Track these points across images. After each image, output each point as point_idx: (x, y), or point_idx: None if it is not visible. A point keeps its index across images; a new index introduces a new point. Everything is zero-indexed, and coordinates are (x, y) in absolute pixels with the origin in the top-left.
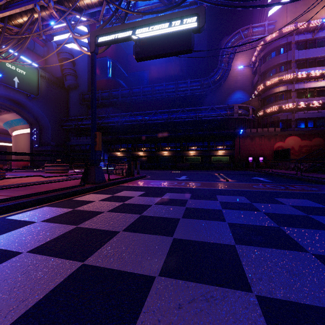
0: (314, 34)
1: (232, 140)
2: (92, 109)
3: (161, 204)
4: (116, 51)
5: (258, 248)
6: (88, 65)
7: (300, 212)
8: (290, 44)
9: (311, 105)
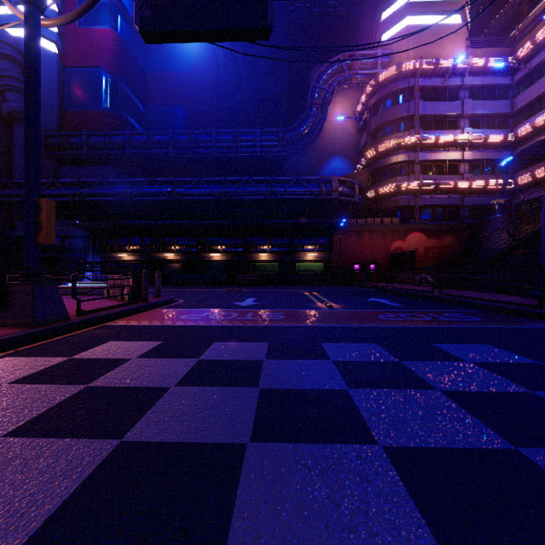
0: (444, 79)
1: (329, 236)
2: (27, 143)
3: (196, 382)
4: (120, 59)
5: None
6: (59, 79)
7: (511, 383)
8: (412, 91)
9: (440, 186)
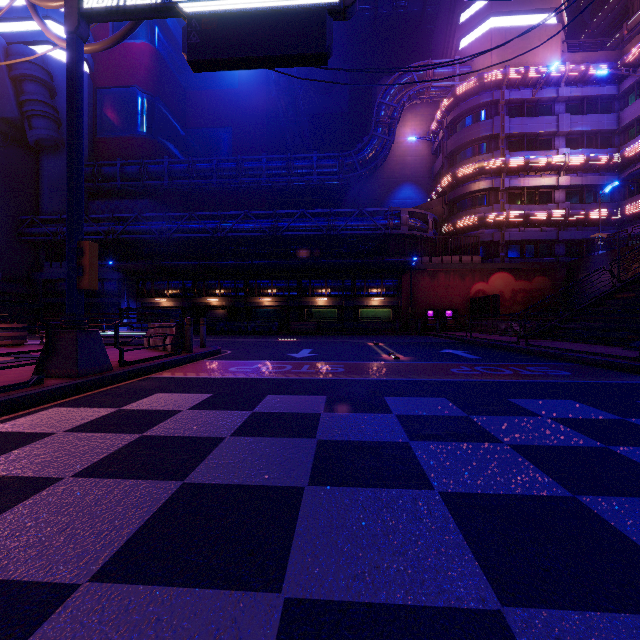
0: (535, 91)
1: (398, 278)
2: (70, 182)
3: (251, 433)
4: (158, 76)
5: (578, 616)
6: (90, 101)
7: (586, 438)
8: (497, 105)
9: (531, 217)
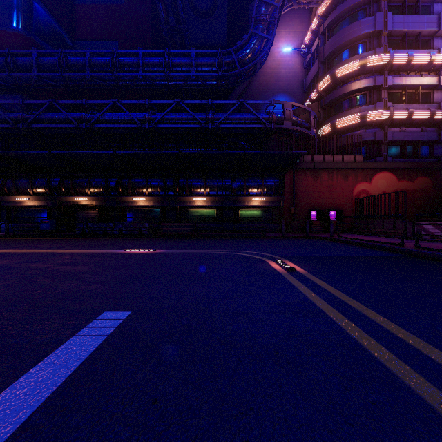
0: None
1: (280, 177)
2: None
3: None
4: None
5: None
6: None
7: None
8: (378, 3)
9: (414, 116)
